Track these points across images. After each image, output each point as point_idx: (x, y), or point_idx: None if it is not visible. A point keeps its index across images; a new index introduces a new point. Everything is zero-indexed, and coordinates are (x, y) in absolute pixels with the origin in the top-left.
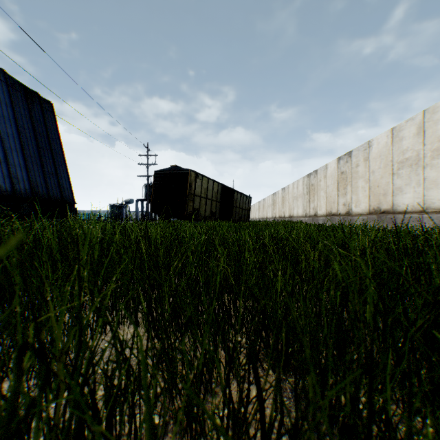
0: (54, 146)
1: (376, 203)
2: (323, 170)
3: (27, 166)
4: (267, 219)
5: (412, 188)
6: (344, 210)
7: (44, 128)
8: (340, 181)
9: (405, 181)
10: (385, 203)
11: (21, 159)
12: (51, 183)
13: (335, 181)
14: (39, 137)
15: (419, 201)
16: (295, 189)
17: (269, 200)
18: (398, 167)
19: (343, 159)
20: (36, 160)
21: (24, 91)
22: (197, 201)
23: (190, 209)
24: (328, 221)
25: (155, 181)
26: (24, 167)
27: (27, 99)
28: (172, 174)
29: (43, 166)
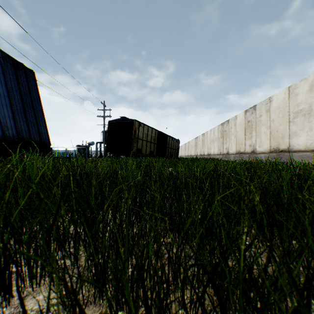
0: (35, 103)
1: (275, 144)
2: (233, 119)
3: (15, 117)
4: (191, 156)
5: (305, 132)
6: (249, 149)
7: (27, 89)
8: (247, 128)
9: (300, 127)
10: (283, 144)
11: (10, 112)
12: (32, 130)
13: (242, 128)
14: (24, 96)
15: (311, 142)
16: (212, 134)
17: (193, 142)
18: (293, 116)
19: (249, 111)
20: (22, 113)
21: (13, 62)
22: (140, 143)
23: (135, 149)
24: (237, 157)
25: (109, 128)
26: (12, 118)
27: (15, 68)
28: (121, 123)
29: (27, 117)
